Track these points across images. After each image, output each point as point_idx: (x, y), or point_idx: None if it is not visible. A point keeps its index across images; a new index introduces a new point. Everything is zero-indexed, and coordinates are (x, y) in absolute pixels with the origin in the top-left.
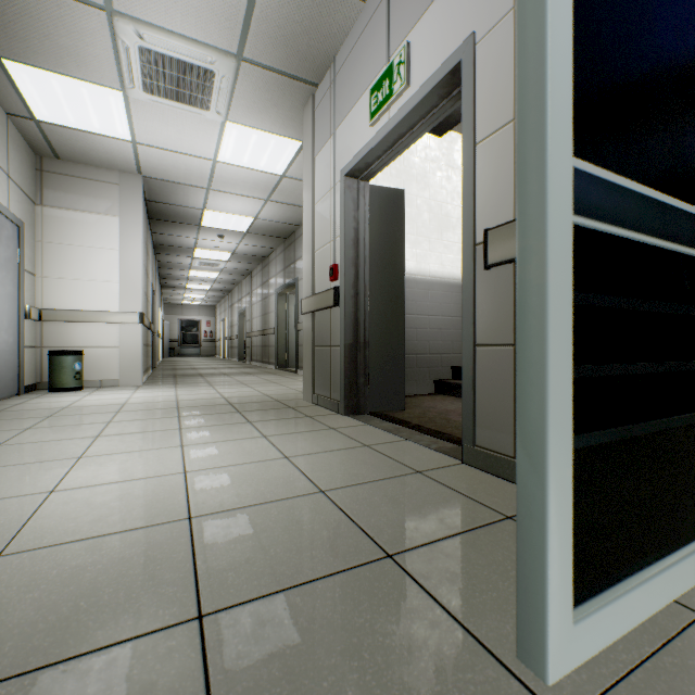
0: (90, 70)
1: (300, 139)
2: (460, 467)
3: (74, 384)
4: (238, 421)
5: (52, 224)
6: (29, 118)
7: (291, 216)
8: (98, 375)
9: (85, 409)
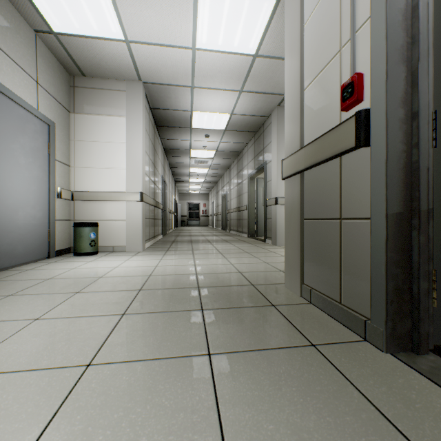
0: None
1: None
2: None
3: (89, 250)
4: (190, 348)
5: (81, 126)
6: (50, 33)
7: (261, 107)
8: (111, 242)
9: (56, 284)
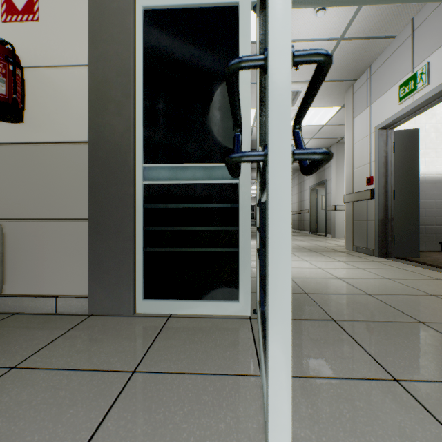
0: None
1: (339, 106)
2: None
3: None
4: (319, 255)
5: None
6: None
7: (323, 144)
8: None
9: None
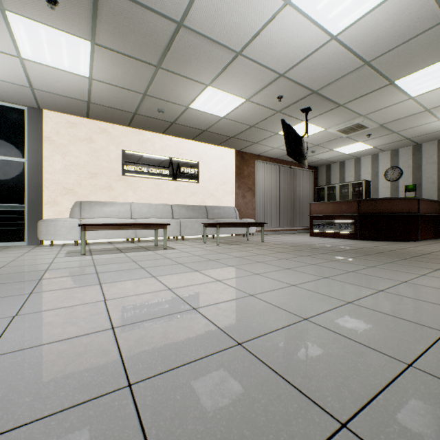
0: None
1: None
2: None
3: None
4: None
5: None
6: None
7: None
8: None
9: None
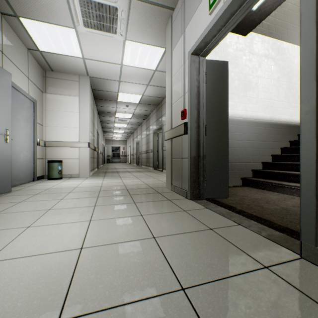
0: (58, 17)
1: (164, 47)
2: (303, 264)
3: (58, 176)
4: (128, 202)
5: (50, 101)
6: (37, 50)
7: (160, 93)
8: (69, 172)
9: (55, 190)
